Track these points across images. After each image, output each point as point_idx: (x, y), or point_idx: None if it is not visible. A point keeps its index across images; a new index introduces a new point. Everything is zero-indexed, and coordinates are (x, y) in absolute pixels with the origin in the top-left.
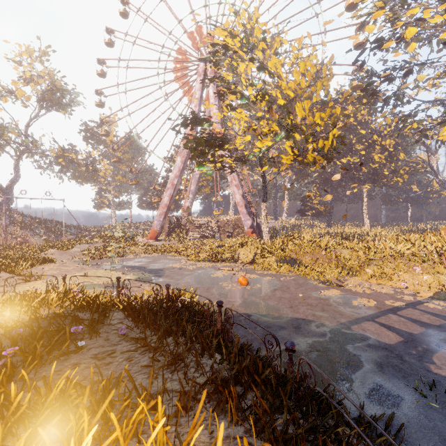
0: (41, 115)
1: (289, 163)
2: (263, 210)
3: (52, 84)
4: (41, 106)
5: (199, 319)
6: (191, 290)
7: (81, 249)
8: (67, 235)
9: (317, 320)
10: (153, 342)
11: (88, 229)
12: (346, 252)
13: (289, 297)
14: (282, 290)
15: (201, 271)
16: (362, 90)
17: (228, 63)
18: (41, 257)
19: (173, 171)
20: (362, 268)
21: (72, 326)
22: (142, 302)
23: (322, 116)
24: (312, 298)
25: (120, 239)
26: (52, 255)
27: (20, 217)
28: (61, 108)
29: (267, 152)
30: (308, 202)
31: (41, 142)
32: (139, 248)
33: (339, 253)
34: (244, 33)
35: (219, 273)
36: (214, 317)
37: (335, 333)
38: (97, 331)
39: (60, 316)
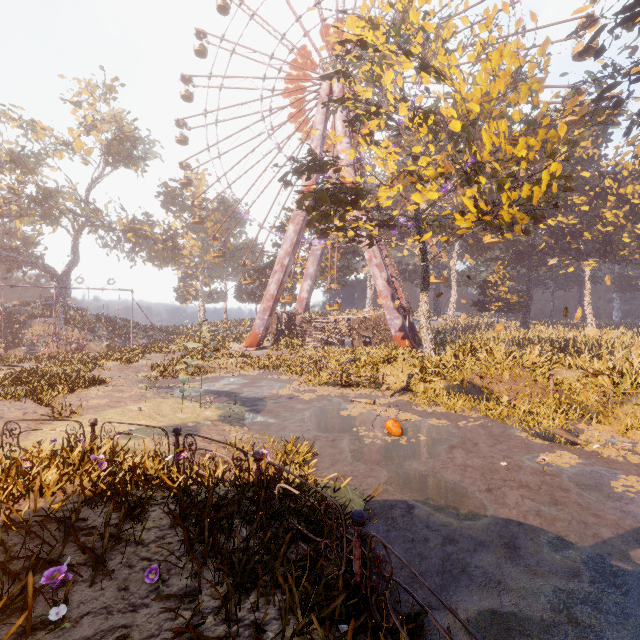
0: (106, 174)
1: (468, 226)
2: (422, 303)
3: (119, 130)
4: (106, 162)
5: (315, 537)
6: (305, 445)
7: (151, 361)
8: (139, 339)
9: (549, 528)
10: (213, 610)
11: (167, 331)
12: (570, 375)
13: (481, 467)
14: (465, 448)
15: (322, 403)
16: (595, 100)
17: (366, 71)
18: (90, 375)
19: (282, 245)
20: (608, 408)
21: (68, 543)
22: (209, 487)
23: (530, 143)
24: (526, 470)
25: (207, 346)
26: (109, 371)
27: (79, 313)
28: (132, 163)
29: (429, 211)
30: (491, 289)
31: (107, 211)
32: (232, 361)
33: (559, 378)
34: (393, 19)
35: (353, 409)
36: (345, 543)
37: (599, 569)
38: (102, 573)
39: (51, 519)
